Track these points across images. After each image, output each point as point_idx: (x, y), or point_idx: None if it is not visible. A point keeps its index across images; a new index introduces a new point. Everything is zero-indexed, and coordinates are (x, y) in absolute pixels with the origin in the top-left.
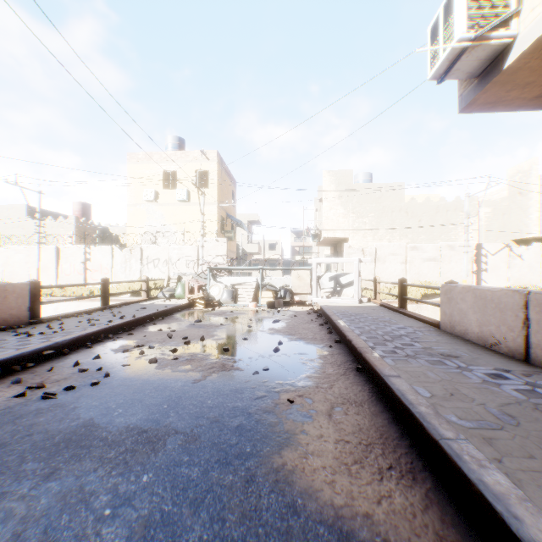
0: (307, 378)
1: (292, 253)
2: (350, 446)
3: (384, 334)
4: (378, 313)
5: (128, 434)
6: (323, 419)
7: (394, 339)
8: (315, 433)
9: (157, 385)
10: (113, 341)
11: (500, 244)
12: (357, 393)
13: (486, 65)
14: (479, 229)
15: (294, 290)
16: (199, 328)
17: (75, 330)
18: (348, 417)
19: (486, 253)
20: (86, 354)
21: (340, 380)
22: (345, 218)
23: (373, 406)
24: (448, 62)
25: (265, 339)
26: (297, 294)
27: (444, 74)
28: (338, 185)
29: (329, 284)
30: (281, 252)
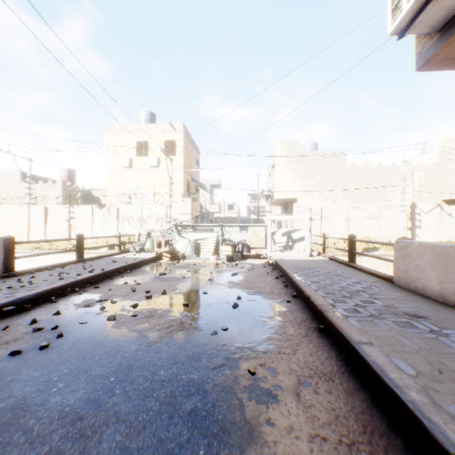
0: (268, 340)
1: (248, 212)
2: (328, 447)
3: (341, 289)
4: (330, 267)
5: (59, 422)
6: (291, 400)
7: (352, 295)
8: (283, 422)
9: (109, 349)
10: (78, 295)
11: (432, 204)
12: (324, 361)
13: (451, 17)
14: (413, 191)
15: (250, 245)
16: (163, 281)
17: (43, 284)
18: (319, 397)
19: (419, 212)
20: (48, 309)
21: (302, 343)
22: (295, 181)
23: (346, 381)
24: (412, 13)
25: (224, 293)
26: (253, 248)
27: (405, 27)
28: (288, 153)
29: (281, 240)
30: (238, 212)
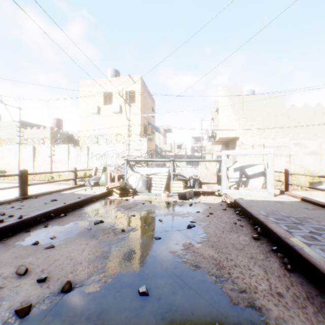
0: None
1: (192, 151)
2: None
3: None
4: None
5: None
6: None
7: None
8: None
9: None
10: None
11: None
12: None
13: None
14: None
15: (201, 180)
16: (90, 238)
17: None
18: None
19: None
20: None
21: None
22: (237, 122)
23: None
24: None
25: (180, 290)
26: (205, 183)
27: None
28: (231, 97)
29: (233, 175)
30: (185, 150)
